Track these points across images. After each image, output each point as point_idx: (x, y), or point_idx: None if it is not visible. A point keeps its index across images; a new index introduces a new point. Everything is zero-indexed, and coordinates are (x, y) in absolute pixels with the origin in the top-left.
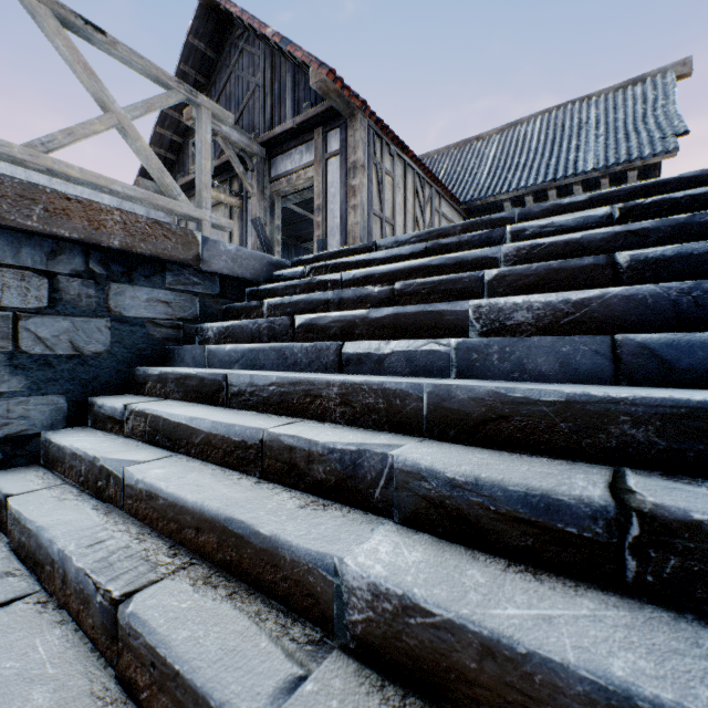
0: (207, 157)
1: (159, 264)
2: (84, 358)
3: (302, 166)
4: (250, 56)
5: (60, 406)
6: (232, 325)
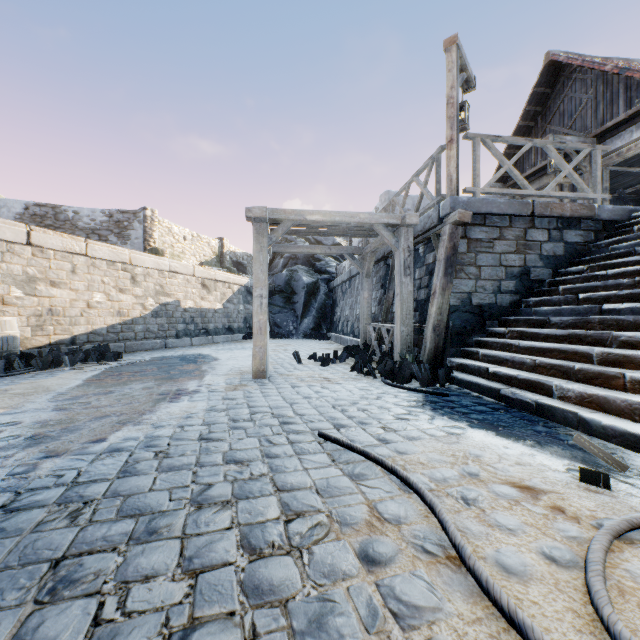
0: (598, 171)
1: (578, 221)
2: (556, 257)
3: (632, 141)
4: (582, 81)
5: (550, 272)
6: (618, 239)
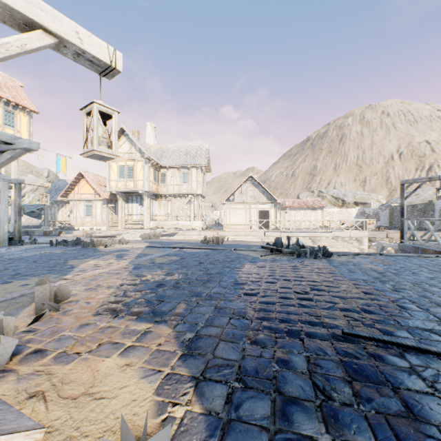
0: None
1: None
2: None
3: None
4: None
5: None
6: None
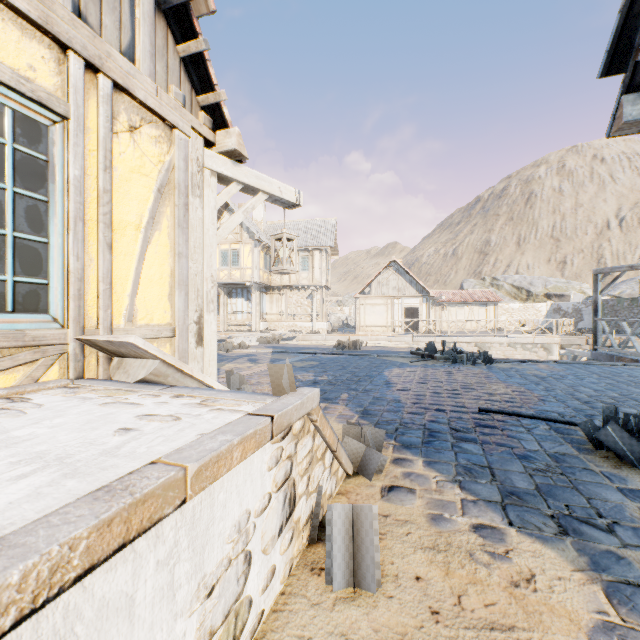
0: None
1: None
2: None
3: None
4: None
5: None
6: None
